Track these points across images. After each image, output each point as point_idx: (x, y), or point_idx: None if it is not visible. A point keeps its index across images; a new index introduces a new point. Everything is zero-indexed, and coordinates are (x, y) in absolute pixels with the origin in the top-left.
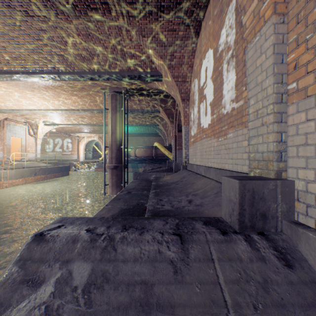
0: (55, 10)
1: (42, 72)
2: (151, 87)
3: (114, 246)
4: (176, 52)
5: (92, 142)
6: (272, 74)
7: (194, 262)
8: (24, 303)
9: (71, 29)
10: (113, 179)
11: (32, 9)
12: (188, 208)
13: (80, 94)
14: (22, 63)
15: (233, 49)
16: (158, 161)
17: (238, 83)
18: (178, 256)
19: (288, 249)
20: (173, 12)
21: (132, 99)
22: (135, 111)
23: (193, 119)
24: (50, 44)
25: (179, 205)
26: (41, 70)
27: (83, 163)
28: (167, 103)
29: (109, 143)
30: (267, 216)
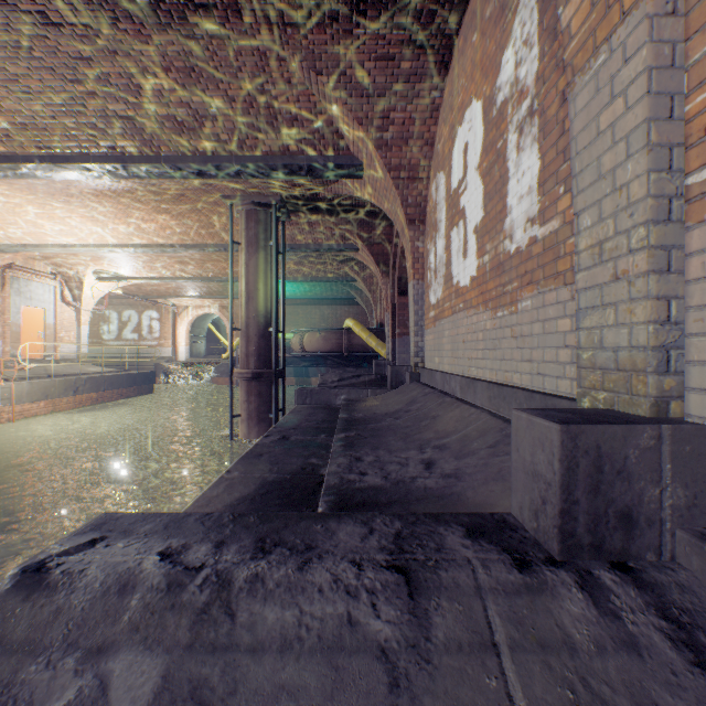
0: (110, 10)
1: (87, 157)
2: (337, 192)
3: (229, 603)
4: (394, 110)
5: (205, 318)
6: (645, 148)
7: (444, 654)
8: None
9: (151, 56)
10: (252, 404)
11: (57, 8)
12: (424, 482)
13: (175, 209)
14: (41, 138)
15: (534, 95)
16: (354, 361)
17: (547, 176)
18: (402, 635)
19: (698, 613)
20: (387, 14)
21: (294, 222)
22: (301, 248)
23: (435, 266)
24: (101, 91)
25: (404, 475)
26: (83, 154)
27: (185, 365)
28: (373, 230)
29: (243, 321)
30: (635, 518)
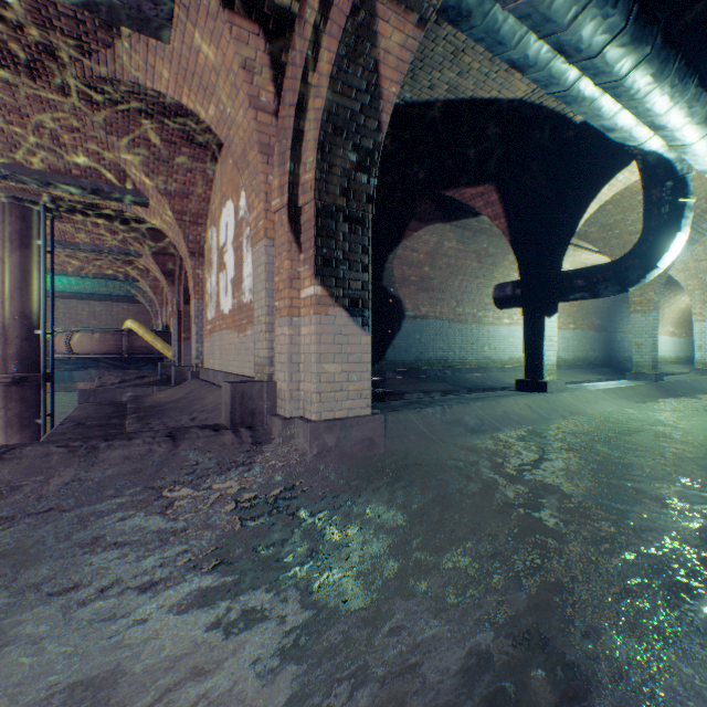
0: None
1: None
2: (122, 208)
3: (101, 452)
4: (177, 173)
5: None
6: (265, 289)
7: (185, 451)
8: (16, 497)
9: None
10: (12, 411)
11: None
12: (190, 425)
13: None
14: None
15: None
16: (135, 363)
17: None
18: (171, 450)
19: (266, 434)
20: (170, 121)
21: (66, 220)
22: (73, 246)
23: (211, 293)
24: None
25: (179, 424)
26: None
27: None
28: (160, 242)
29: None
30: (256, 412)
